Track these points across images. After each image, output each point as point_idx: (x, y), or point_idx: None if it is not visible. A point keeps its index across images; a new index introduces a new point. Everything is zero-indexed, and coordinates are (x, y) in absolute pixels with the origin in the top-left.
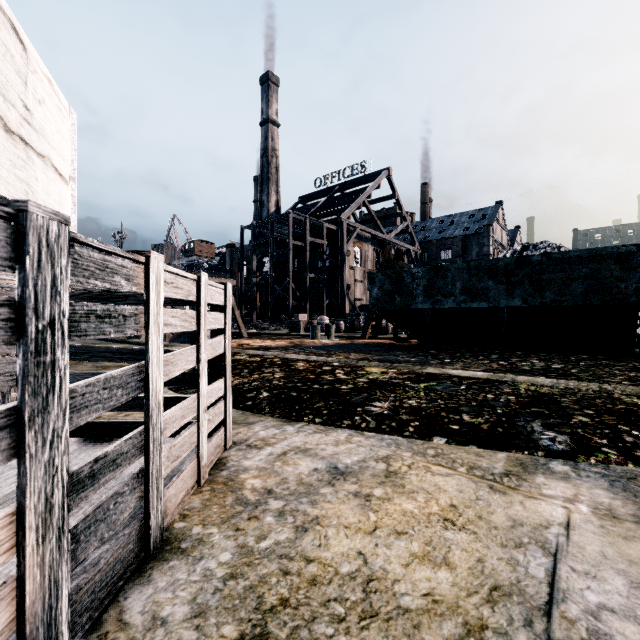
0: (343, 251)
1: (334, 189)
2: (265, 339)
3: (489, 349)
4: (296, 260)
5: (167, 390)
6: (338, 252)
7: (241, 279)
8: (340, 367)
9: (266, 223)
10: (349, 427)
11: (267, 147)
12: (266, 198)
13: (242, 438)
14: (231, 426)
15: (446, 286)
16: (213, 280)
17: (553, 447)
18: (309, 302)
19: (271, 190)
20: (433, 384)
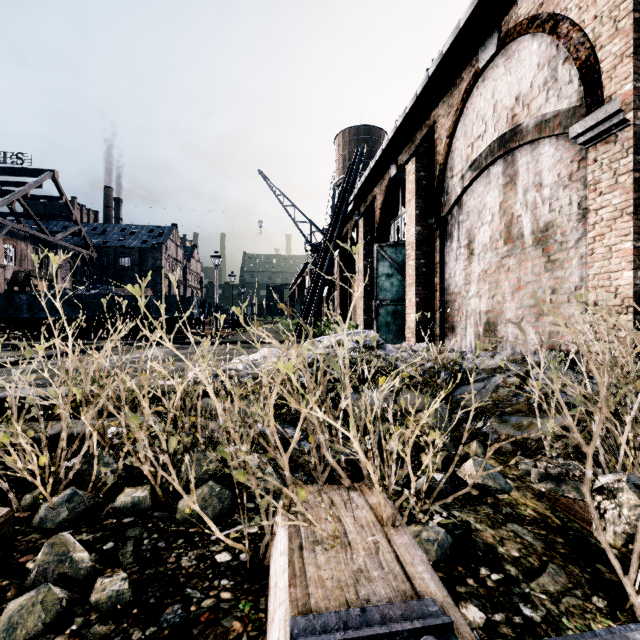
0: None
1: None
2: None
3: (65, 337)
4: None
5: None
6: None
7: None
8: None
9: None
10: None
11: None
12: None
13: None
14: None
15: (41, 305)
16: None
17: (4, 350)
18: None
19: None
20: None
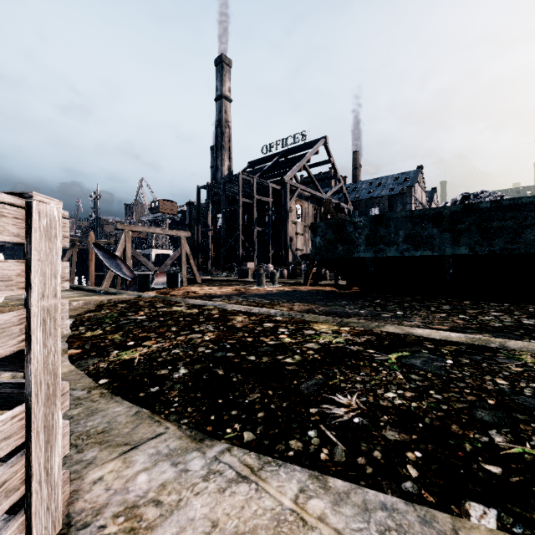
0: (286, 208)
1: (278, 155)
2: (216, 285)
3: (433, 298)
4: (246, 216)
5: (65, 359)
6: (282, 209)
7: (197, 232)
8: (284, 323)
9: (219, 183)
10: (299, 459)
11: (221, 119)
12: (220, 163)
13: (93, 503)
14: (60, 493)
15: (389, 235)
16: (170, 232)
17: None
18: (257, 252)
19: (224, 156)
20: (406, 355)
